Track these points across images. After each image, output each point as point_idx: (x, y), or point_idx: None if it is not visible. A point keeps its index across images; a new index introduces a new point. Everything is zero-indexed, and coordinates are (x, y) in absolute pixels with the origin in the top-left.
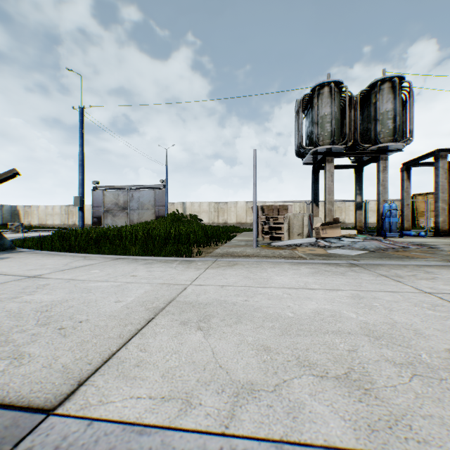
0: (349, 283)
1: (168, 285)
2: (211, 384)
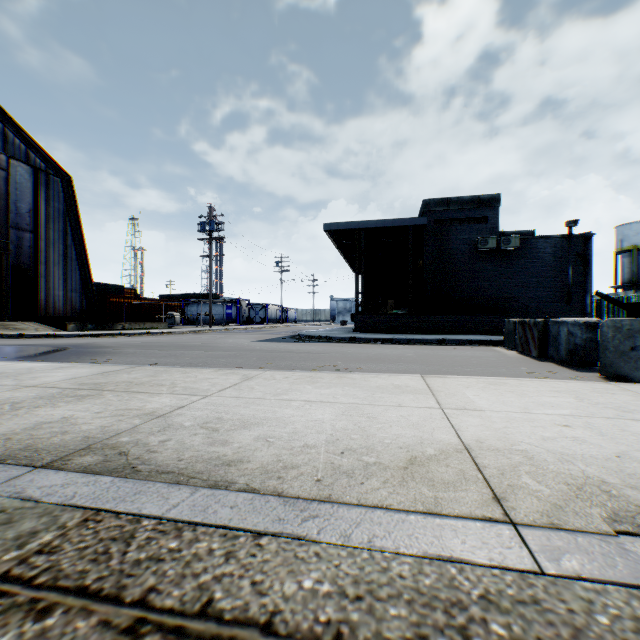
0: (250, 405)
1: (467, 408)
2: (384, 377)
